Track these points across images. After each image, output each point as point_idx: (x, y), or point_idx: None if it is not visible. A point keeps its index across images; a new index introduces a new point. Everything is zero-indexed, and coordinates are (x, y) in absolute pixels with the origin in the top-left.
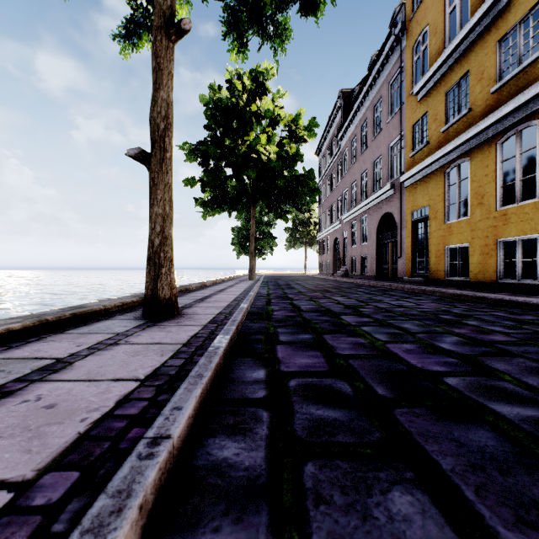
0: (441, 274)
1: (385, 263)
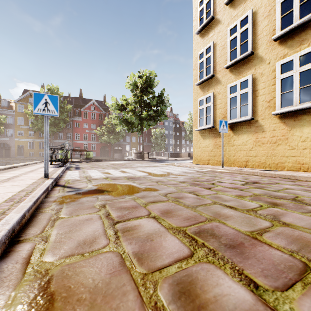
0: (28, 156)
1: (0, 154)
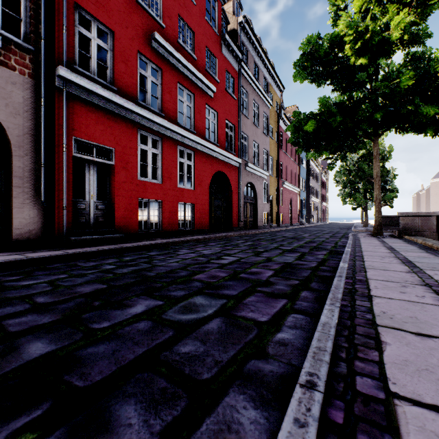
0: None
1: None
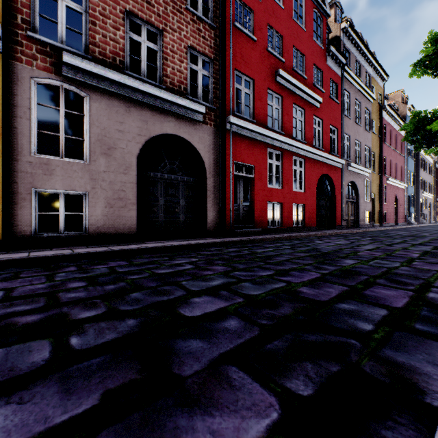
0: None
1: None
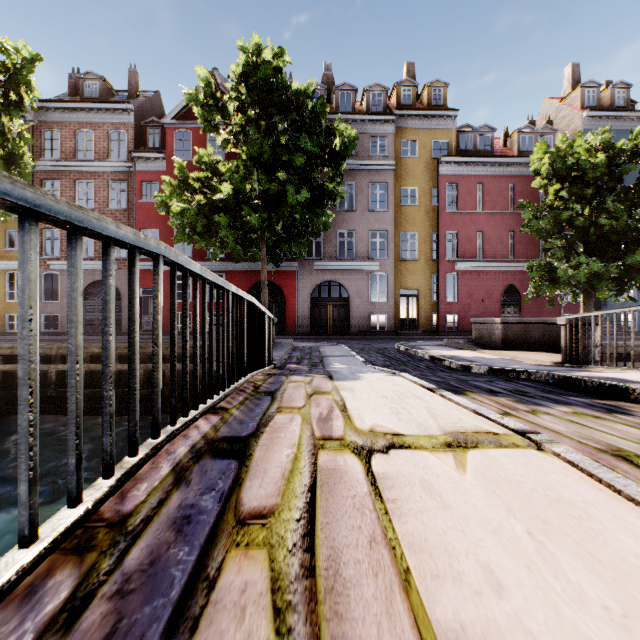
0: None
1: None
